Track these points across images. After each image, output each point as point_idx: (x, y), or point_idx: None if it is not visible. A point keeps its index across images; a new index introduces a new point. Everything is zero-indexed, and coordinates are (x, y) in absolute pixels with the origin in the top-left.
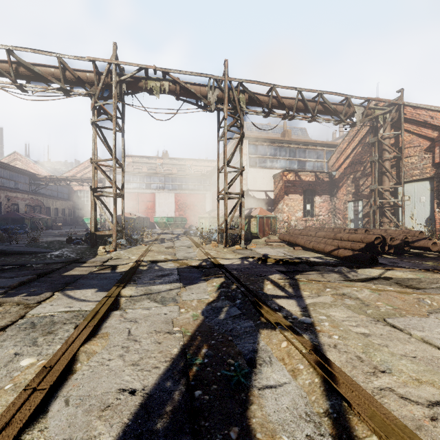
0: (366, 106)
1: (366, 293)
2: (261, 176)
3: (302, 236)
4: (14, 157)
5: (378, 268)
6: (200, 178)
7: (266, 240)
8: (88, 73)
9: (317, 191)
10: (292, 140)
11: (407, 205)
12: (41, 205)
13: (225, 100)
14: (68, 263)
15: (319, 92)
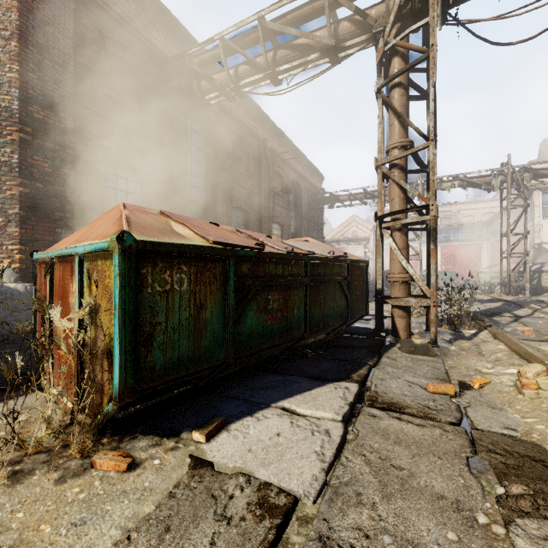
0: None
1: None
2: None
3: None
4: None
5: None
6: (473, 227)
7: None
8: None
9: None
10: None
11: None
12: None
13: (507, 185)
14: None
15: None
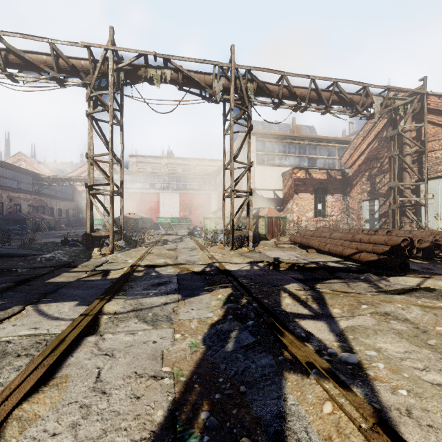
0: (386, 96)
1: (415, 312)
2: (269, 174)
3: (315, 238)
4: (19, 157)
5: (413, 276)
6: (205, 177)
7: (275, 242)
8: (83, 60)
9: (329, 190)
10: (302, 136)
11: (430, 203)
12: (44, 205)
13: (231, 89)
14: (57, 268)
15: (334, 80)
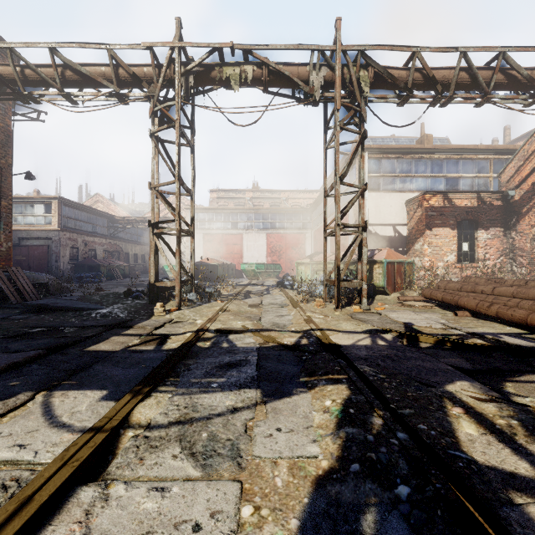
0: None
1: None
2: (387, 203)
3: (464, 293)
4: (96, 199)
5: None
6: (298, 213)
7: (399, 298)
8: (145, 67)
9: (482, 222)
10: (436, 147)
11: None
12: (120, 250)
13: (336, 81)
14: (108, 328)
15: (500, 49)
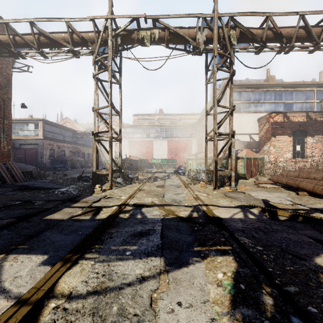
0: None
1: None
2: (245, 120)
3: (301, 179)
4: (66, 120)
5: None
6: (187, 128)
7: (255, 182)
8: (90, 33)
9: (309, 131)
10: (278, 83)
11: None
12: (79, 151)
13: (214, 37)
14: (63, 202)
15: None
